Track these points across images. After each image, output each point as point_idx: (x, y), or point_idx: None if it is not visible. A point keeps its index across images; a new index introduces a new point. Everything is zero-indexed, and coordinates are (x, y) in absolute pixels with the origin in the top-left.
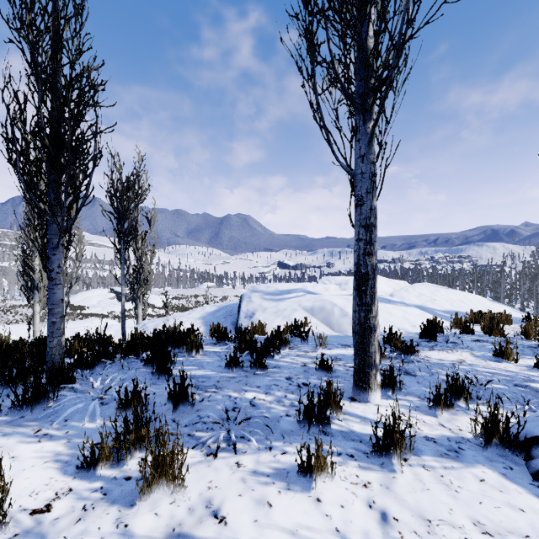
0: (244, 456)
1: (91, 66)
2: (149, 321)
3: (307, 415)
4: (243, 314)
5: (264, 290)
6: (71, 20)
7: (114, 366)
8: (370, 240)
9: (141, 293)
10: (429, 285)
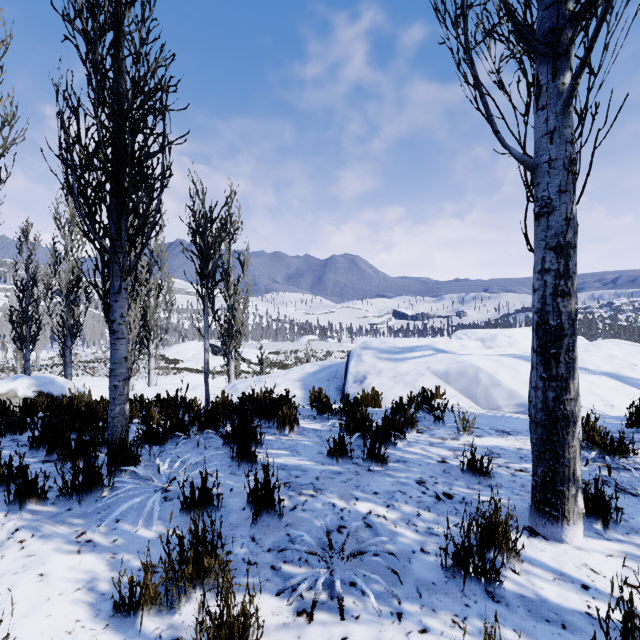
0: (356, 627)
1: (157, 59)
2: (240, 381)
3: (459, 559)
4: (352, 377)
5: (379, 347)
6: (133, 3)
7: (190, 442)
8: (566, 271)
9: (234, 347)
10: (621, 342)
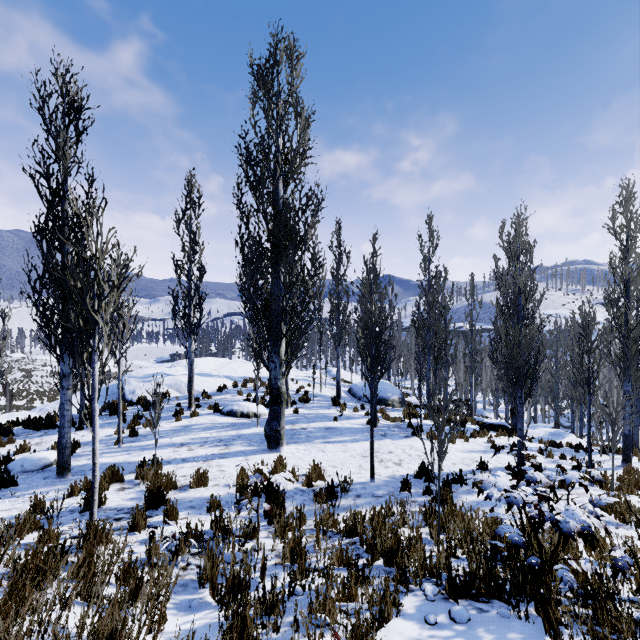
0: (162, 422)
1: None
2: (44, 406)
3: (175, 414)
4: (128, 392)
5: (137, 376)
6: None
7: None
8: (192, 368)
9: None
10: (239, 361)
